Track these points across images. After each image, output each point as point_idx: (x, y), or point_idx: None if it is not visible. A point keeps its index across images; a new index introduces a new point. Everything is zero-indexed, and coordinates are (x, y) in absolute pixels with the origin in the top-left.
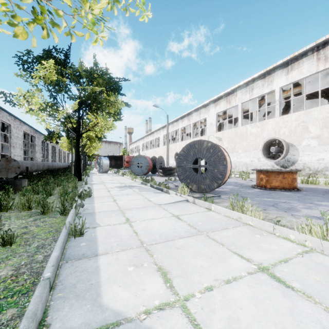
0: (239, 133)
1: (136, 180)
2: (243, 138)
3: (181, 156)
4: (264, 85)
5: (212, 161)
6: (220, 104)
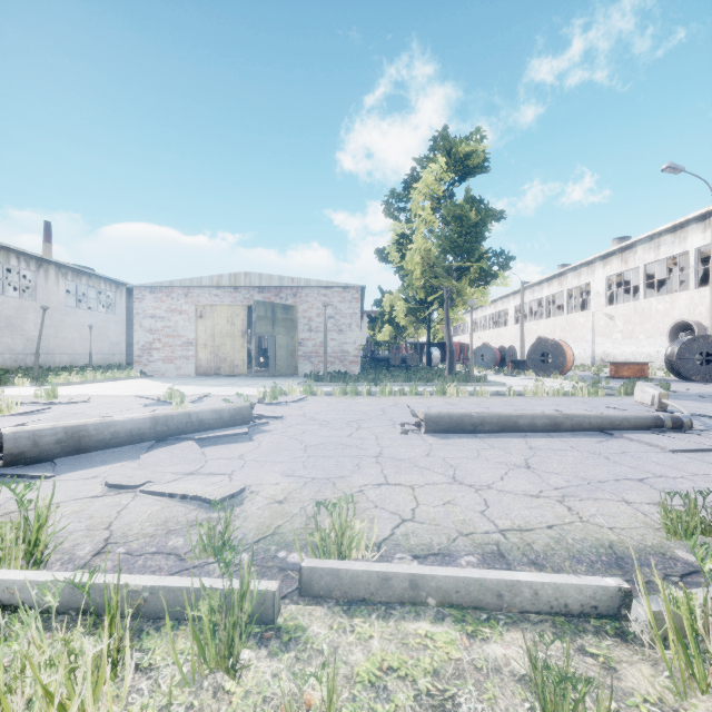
0: (639, 310)
1: (487, 371)
2: (645, 318)
3: (531, 350)
4: (675, 242)
5: (555, 355)
6: (612, 263)
